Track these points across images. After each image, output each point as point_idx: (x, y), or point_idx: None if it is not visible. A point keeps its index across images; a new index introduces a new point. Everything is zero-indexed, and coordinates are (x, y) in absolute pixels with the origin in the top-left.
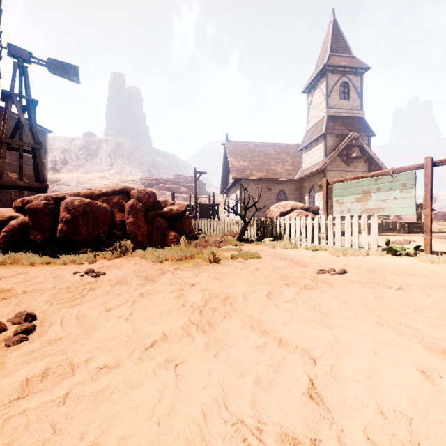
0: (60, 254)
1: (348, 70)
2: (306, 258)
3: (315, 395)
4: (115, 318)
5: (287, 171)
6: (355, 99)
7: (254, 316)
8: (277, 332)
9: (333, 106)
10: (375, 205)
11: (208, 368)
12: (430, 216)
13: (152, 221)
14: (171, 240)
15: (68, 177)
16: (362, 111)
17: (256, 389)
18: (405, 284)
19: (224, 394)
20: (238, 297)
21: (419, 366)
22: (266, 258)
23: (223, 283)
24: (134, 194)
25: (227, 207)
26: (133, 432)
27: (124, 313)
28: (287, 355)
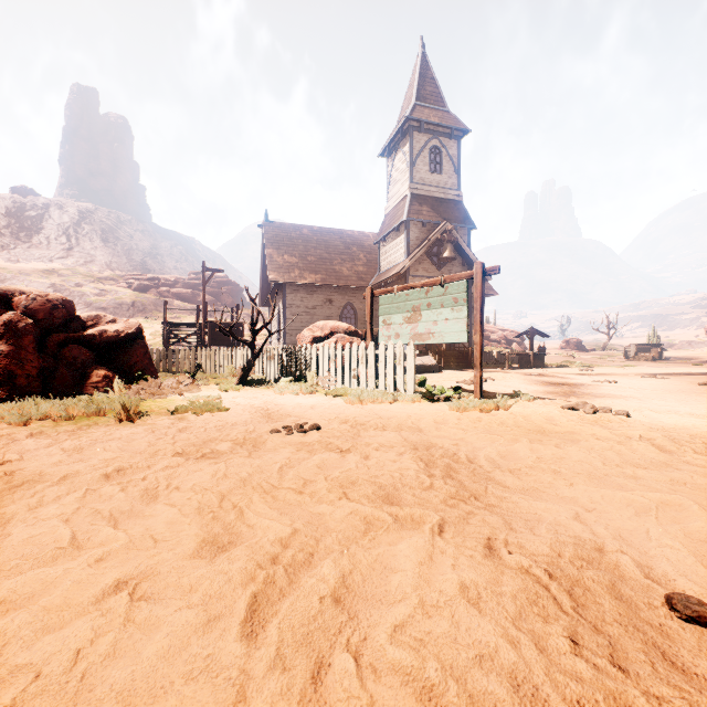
0: None
1: (440, 129)
2: (298, 409)
3: None
4: None
5: (358, 274)
6: (450, 173)
7: (8, 514)
8: (4, 538)
9: (420, 180)
10: (425, 329)
11: None
12: (480, 345)
13: (58, 352)
14: (94, 383)
15: None
16: (459, 192)
17: None
18: (365, 444)
19: None
20: (54, 480)
21: (145, 573)
22: (236, 410)
23: (73, 458)
24: (20, 303)
25: (270, 328)
26: None
27: None
28: None
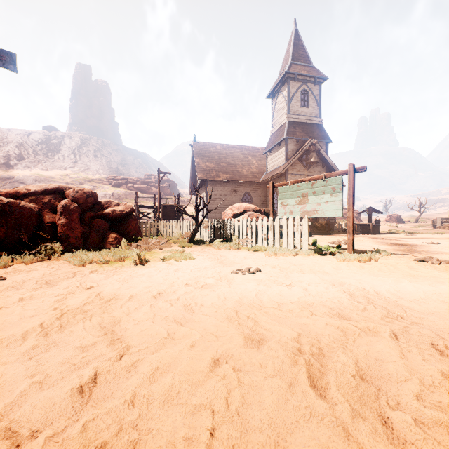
0: None
1: (307, 78)
2: (237, 259)
3: (87, 389)
4: None
5: (253, 174)
6: (314, 107)
7: (117, 317)
8: (125, 331)
9: (294, 112)
10: (311, 208)
11: (4, 371)
12: (352, 218)
13: (90, 223)
14: (110, 242)
15: (24, 174)
16: (320, 119)
17: (32, 388)
18: (298, 281)
19: None
20: (125, 298)
21: (223, 355)
22: (199, 259)
23: (125, 285)
24: (70, 194)
25: None
26: None
27: None
28: (107, 352)
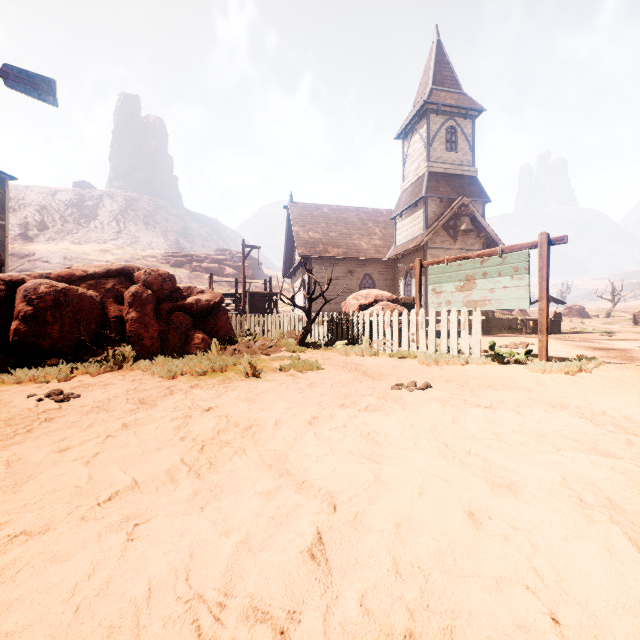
0: (16, 368)
1: (455, 110)
2: (384, 369)
3: (318, 553)
4: (67, 462)
5: (375, 248)
6: (465, 151)
7: (279, 451)
8: (304, 471)
9: (436, 159)
10: (480, 296)
11: (182, 526)
12: (546, 311)
13: (168, 318)
14: (196, 344)
15: (48, 249)
16: (474, 168)
17: (240, 550)
18: (499, 401)
19: (190, 560)
20: (268, 424)
21: (472, 506)
22: (330, 369)
23: (254, 406)
24: (140, 277)
25: None
26: (30, 624)
27: (85, 453)
28: (304, 501)
